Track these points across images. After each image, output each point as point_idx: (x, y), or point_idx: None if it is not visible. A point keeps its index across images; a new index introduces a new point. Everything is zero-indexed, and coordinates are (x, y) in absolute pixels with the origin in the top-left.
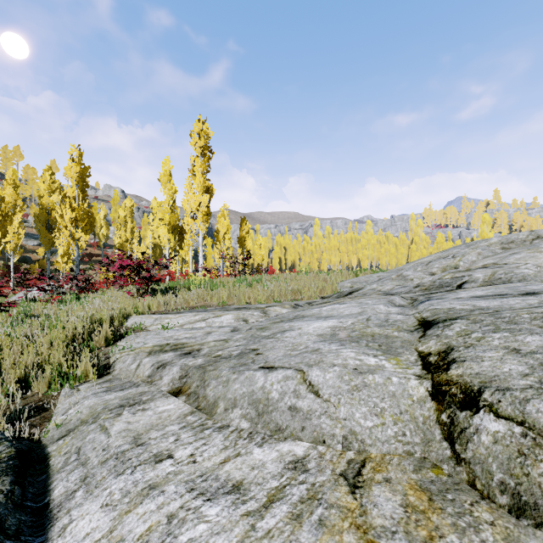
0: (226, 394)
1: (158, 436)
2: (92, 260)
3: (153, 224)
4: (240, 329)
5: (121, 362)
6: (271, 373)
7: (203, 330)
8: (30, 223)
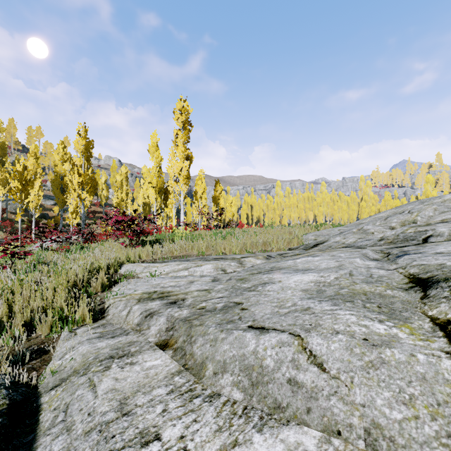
0: (214, 355)
1: (144, 402)
2: (95, 217)
3: (143, 187)
4: (220, 279)
5: (114, 308)
6: (263, 336)
7: (186, 279)
8: (48, 187)
